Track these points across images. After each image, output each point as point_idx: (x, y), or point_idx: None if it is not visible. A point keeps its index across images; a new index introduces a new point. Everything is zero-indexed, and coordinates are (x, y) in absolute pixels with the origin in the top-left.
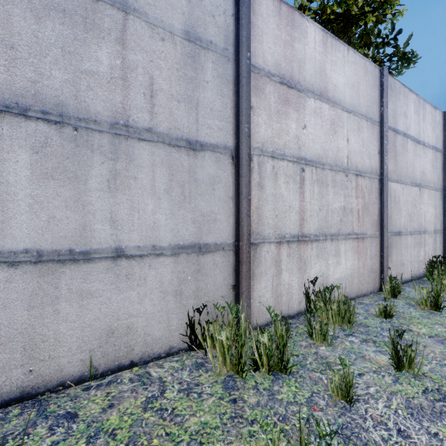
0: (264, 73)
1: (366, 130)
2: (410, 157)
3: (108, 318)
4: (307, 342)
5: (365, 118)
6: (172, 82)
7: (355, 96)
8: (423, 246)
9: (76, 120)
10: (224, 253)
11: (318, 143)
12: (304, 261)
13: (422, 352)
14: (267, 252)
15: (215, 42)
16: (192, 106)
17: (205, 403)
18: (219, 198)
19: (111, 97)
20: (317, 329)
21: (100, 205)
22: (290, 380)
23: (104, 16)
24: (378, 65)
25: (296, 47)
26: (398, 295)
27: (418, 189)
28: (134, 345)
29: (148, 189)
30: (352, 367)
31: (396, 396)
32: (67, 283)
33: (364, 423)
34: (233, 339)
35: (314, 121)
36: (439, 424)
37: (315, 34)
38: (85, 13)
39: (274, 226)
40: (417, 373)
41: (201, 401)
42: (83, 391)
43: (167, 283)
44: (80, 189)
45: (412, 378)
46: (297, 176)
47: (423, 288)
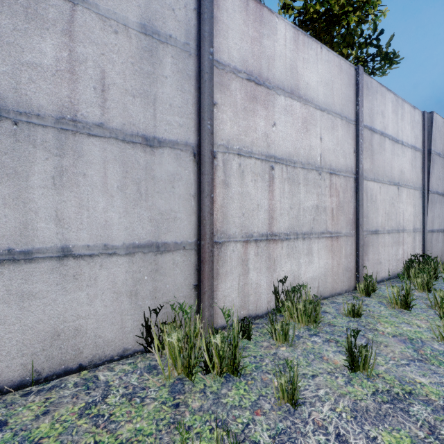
0: (229, 69)
1: (340, 129)
2: (388, 156)
3: (53, 320)
4: (269, 342)
5: (340, 116)
6: (126, 76)
7: (328, 94)
8: (401, 244)
9: (16, 114)
10: (184, 252)
11: (288, 141)
12: (274, 260)
13: (382, 352)
14: (232, 251)
15: (175, 36)
16: (149, 101)
17: (145, 409)
18: (180, 196)
19: (57, 90)
20: (279, 330)
21: (44, 203)
22: (240, 382)
23: (48, 6)
24: (362, 65)
25: (265, 44)
26: (373, 294)
27: (396, 188)
28: (83, 347)
29: (99, 186)
30: (308, 368)
31: (344, 399)
32: (6, 284)
33: (304, 427)
34: (184, 340)
35: (285, 119)
36: (380, 428)
37: (285, 31)
38: (26, 2)
39: (241, 224)
40: (370, 374)
41: (142, 406)
42: (22, 397)
43: (121, 284)
44: (21, 186)
45: (365, 379)
46: (265, 174)
47: (394, 287)
